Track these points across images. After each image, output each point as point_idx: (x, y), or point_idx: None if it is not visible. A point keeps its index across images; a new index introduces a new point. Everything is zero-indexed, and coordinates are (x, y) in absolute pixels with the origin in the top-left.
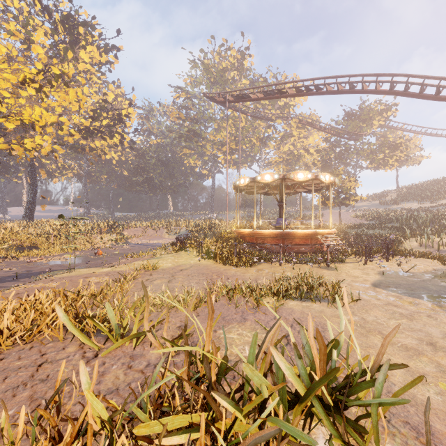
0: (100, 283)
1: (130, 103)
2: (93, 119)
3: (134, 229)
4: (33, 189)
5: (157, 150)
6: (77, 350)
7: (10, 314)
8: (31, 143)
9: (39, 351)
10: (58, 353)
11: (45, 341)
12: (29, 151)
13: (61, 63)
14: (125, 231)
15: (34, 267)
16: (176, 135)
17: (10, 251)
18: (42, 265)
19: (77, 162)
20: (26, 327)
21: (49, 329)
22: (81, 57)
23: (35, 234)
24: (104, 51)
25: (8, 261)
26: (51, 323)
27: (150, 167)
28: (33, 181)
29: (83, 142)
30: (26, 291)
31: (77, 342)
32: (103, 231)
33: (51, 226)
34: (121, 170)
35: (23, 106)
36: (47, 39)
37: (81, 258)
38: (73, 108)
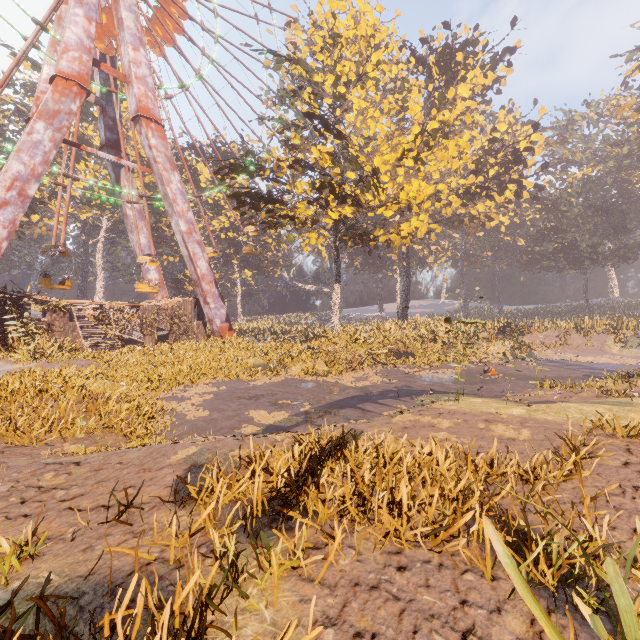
0: (515, 441)
1: (534, 125)
2: (476, 173)
3: (543, 334)
4: (407, 282)
5: (583, 190)
6: (531, 639)
7: (408, 483)
8: (406, 229)
9: (454, 585)
10: (491, 619)
11: (459, 561)
12: (405, 238)
13: (440, 112)
14: (525, 337)
15: (413, 382)
16: (632, 147)
17: (389, 356)
18: (420, 380)
19: (452, 240)
20: (430, 519)
21: (464, 538)
22: (459, 95)
23: (410, 337)
24: (489, 68)
25: (387, 369)
26: (467, 531)
27: (567, 224)
28: (406, 273)
29: (462, 211)
30: (413, 426)
31: (522, 605)
32: (491, 335)
33: (425, 326)
34: (514, 239)
35: (400, 187)
36: (420, 96)
37: (465, 376)
38: (453, 166)
